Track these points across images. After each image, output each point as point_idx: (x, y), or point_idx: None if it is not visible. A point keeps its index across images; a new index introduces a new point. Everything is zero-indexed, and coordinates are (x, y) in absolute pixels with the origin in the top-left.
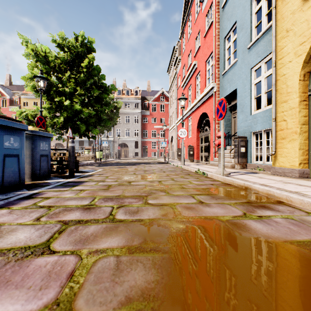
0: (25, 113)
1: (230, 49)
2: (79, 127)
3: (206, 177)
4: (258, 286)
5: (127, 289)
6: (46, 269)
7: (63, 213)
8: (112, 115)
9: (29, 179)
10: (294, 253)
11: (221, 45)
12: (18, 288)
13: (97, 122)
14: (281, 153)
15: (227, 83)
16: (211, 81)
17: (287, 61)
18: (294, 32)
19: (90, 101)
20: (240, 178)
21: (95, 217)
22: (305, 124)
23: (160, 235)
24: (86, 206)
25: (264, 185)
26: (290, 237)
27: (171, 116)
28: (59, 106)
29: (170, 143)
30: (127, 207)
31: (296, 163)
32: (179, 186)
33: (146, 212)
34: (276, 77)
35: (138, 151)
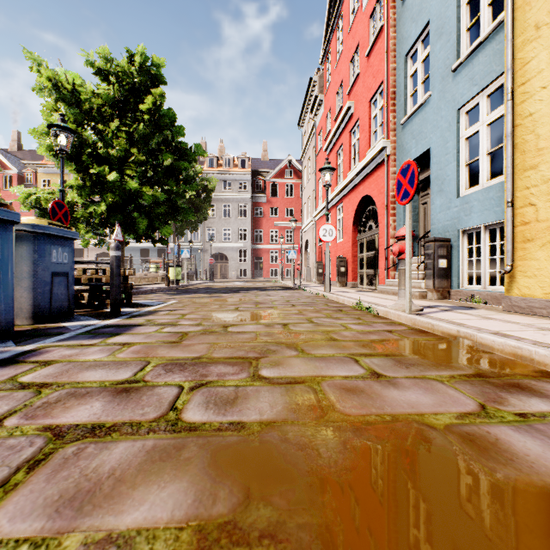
0: (35, 196)
1: (416, 76)
2: (137, 221)
3: (376, 315)
4: None
5: None
6: None
7: (64, 404)
8: (198, 202)
9: (29, 319)
10: None
11: (399, 70)
12: None
13: (170, 214)
14: (523, 270)
15: (411, 140)
16: (379, 137)
17: (537, 88)
18: None
19: (156, 175)
20: (445, 318)
21: (133, 416)
22: None
23: (288, 477)
24: (122, 384)
25: (501, 335)
26: None
27: (305, 204)
28: (98, 183)
29: (303, 253)
30: (212, 388)
31: None
32: (323, 335)
33: (256, 400)
34: (514, 121)
35: (246, 268)
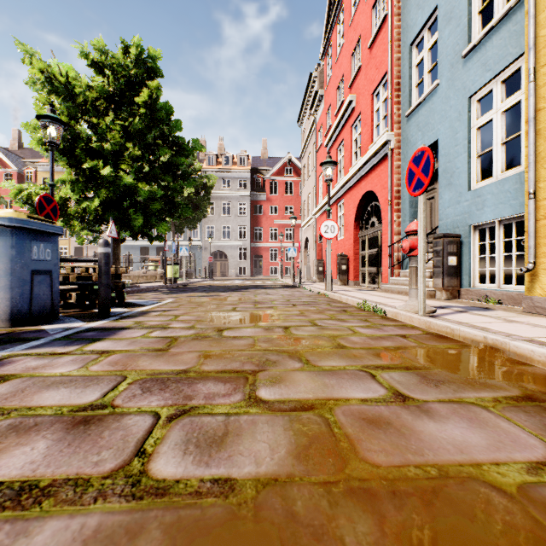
0: (26, 191)
1: (421, 67)
2: (132, 218)
3: (384, 317)
4: None
5: None
6: None
7: None
8: (197, 200)
9: (6, 322)
10: None
11: (404, 60)
12: None
13: (167, 210)
14: None
15: (417, 132)
16: (382, 130)
17: None
18: None
19: (152, 171)
20: (463, 321)
21: (83, 466)
22: None
23: None
24: (84, 410)
25: (537, 342)
26: None
27: (305, 201)
28: (92, 178)
29: (303, 251)
30: (196, 418)
31: None
32: (330, 341)
33: (251, 439)
34: (536, 105)
35: (246, 266)
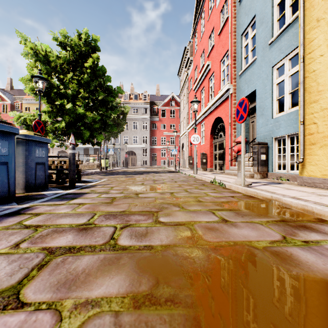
0: (23, 117)
1: (248, 47)
2: (83, 132)
3: (224, 187)
4: None
5: None
6: None
7: (51, 236)
8: (118, 121)
9: (23, 190)
10: None
11: (237, 43)
12: None
13: (103, 128)
14: (310, 161)
15: (245, 84)
16: (226, 82)
17: (318, 55)
18: (327, 21)
19: (94, 105)
20: (264, 189)
21: (91, 242)
22: None
23: (178, 273)
24: (82, 225)
25: (296, 198)
26: None
27: (182, 122)
28: (60, 109)
29: (181, 151)
30: (133, 228)
31: None
32: (194, 199)
33: (158, 234)
34: (304, 75)
35: (147, 160)
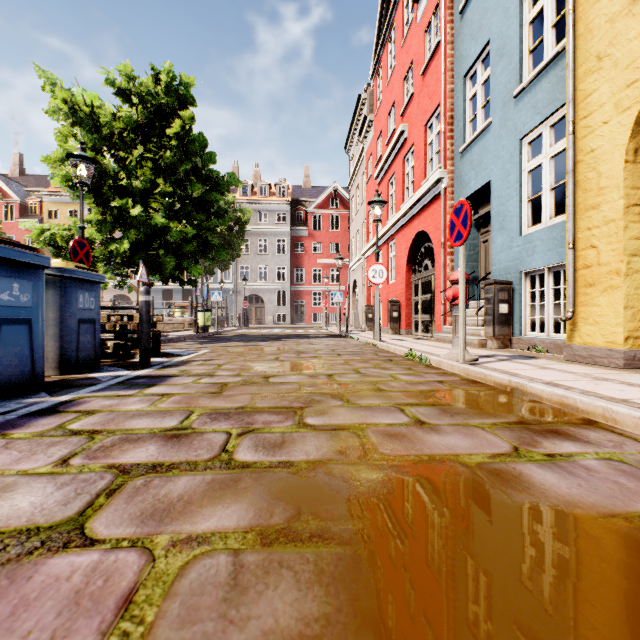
0: (49, 232)
1: (476, 99)
2: (163, 261)
3: (428, 366)
4: (564, 633)
5: (255, 639)
6: (71, 585)
7: (120, 447)
8: (230, 237)
9: (55, 370)
10: (637, 546)
11: (457, 92)
12: (0, 637)
13: (201, 252)
14: (585, 317)
15: (471, 170)
16: (436, 166)
17: (599, 123)
18: (615, 60)
19: (184, 208)
20: (499, 368)
21: (189, 457)
22: (638, 255)
23: (332, 500)
24: (171, 431)
25: (552, 384)
26: (622, 505)
27: (353, 239)
28: (119, 217)
29: (351, 295)
30: (259, 434)
31: (619, 337)
32: (370, 386)
33: (302, 444)
34: (576, 157)
35: (285, 312)
